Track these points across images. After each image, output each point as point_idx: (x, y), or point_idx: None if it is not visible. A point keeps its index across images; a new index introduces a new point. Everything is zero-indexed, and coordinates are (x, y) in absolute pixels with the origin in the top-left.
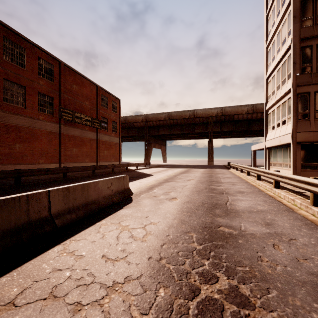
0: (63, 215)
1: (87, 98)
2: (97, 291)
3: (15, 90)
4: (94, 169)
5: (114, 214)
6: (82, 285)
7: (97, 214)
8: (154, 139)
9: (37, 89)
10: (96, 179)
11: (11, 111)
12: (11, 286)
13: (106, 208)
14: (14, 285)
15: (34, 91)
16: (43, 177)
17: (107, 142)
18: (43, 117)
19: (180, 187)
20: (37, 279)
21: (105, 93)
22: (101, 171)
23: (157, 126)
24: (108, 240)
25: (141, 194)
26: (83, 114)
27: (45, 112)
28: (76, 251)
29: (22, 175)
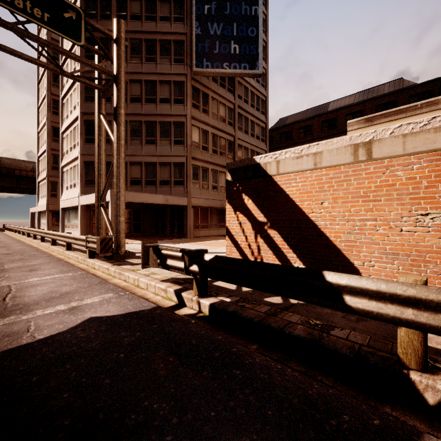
0: None
1: None
2: None
3: None
4: None
5: None
6: None
7: None
8: None
9: None
10: None
11: None
12: None
13: None
14: None
15: None
16: None
17: None
18: None
19: None
20: None
21: None
22: None
23: None
24: None
25: None
26: None
27: None
28: None
29: None
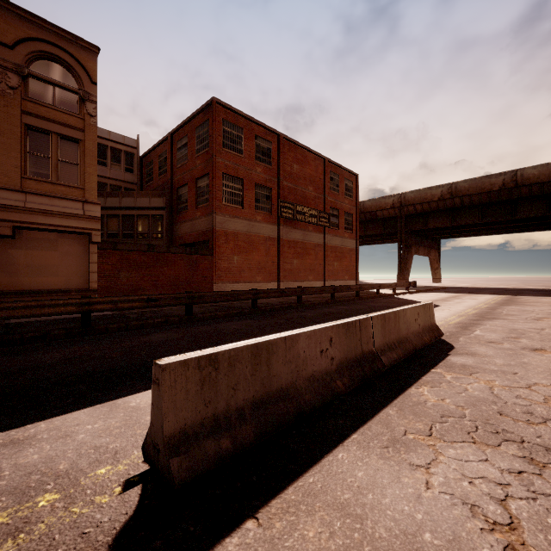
0: (385, 352)
1: (310, 181)
2: (545, 453)
3: (233, 185)
4: (333, 292)
5: (445, 362)
6: (512, 441)
7: (415, 358)
8: (415, 239)
9: (254, 180)
10: (344, 307)
11: (229, 214)
12: (409, 420)
13: (418, 351)
14: (412, 420)
15: (251, 183)
16: (269, 300)
17: (337, 248)
18: (260, 217)
19: (529, 330)
20: (433, 420)
21: (335, 168)
22: (337, 295)
23: (423, 213)
24: (482, 396)
25: (456, 336)
26: (306, 206)
27: (262, 210)
28: (447, 400)
29: (259, 296)
